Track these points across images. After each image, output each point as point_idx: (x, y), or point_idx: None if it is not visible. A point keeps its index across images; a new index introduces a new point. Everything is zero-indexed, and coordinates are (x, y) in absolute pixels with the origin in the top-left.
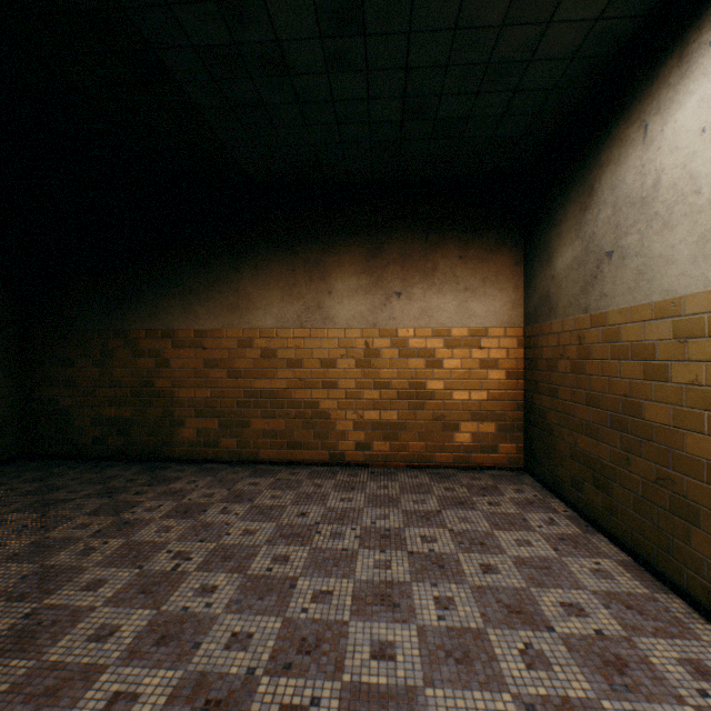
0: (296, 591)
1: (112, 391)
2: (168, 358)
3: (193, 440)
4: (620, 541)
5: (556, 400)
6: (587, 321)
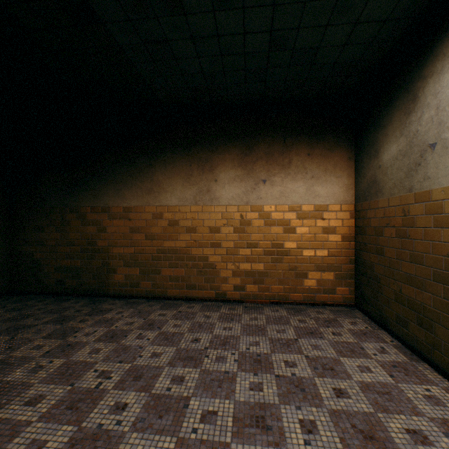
0: (188, 411)
1: (68, 248)
2: (105, 226)
3: (122, 282)
4: (443, 370)
5: (382, 257)
6: (411, 198)
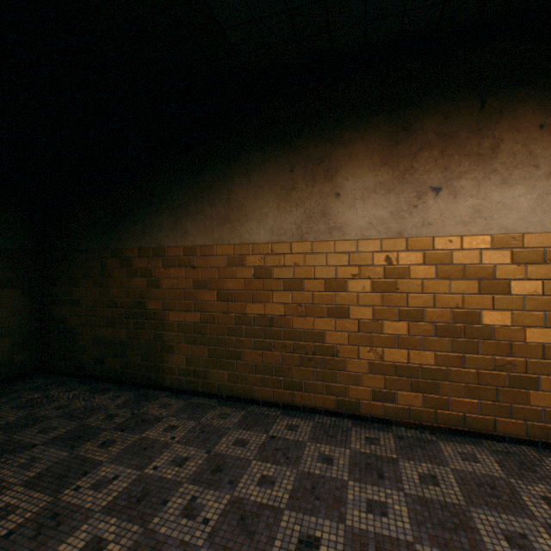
0: None
1: (109, 312)
2: (158, 278)
3: (182, 368)
4: None
5: None
6: None
